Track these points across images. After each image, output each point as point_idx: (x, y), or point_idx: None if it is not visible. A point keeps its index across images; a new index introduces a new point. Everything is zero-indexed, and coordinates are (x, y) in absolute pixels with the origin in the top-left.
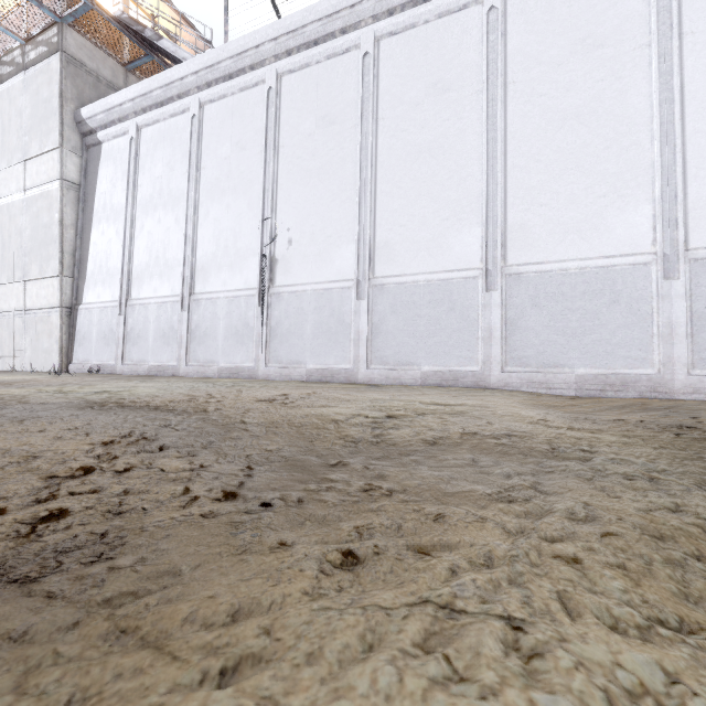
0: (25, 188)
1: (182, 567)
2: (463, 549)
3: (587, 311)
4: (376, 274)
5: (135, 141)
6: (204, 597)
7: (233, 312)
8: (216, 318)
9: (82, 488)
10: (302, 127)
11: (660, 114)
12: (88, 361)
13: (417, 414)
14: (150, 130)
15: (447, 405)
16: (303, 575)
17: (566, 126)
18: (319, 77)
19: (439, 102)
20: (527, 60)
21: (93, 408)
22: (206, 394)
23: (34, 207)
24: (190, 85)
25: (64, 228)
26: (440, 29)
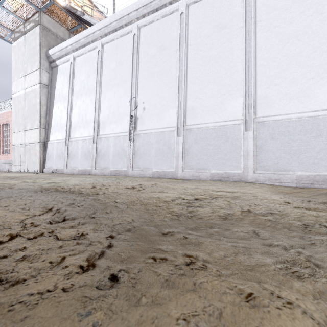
0: (25, 88)
1: None
2: None
3: (302, 141)
4: (187, 123)
5: (72, 64)
6: None
7: (117, 144)
8: (109, 146)
9: None
10: (150, 52)
11: None
12: (52, 167)
13: (212, 197)
14: (79, 58)
15: (227, 192)
16: None
17: (290, 42)
18: (158, 27)
19: (220, 34)
20: (268, 8)
21: (42, 192)
22: (101, 184)
23: (29, 97)
24: (97, 35)
25: (41, 106)
26: None
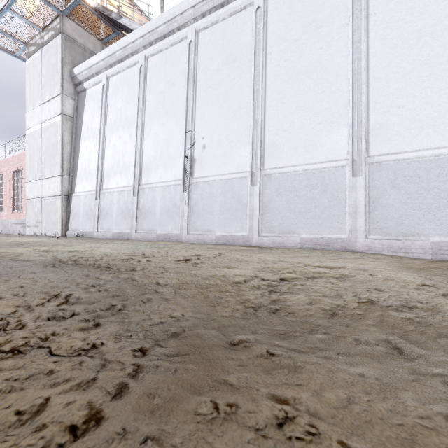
0: (42, 121)
1: None
2: None
3: (441, 190)
4: (265, 166)
5: (105, 86)
6: None
7: (166, 196)
8: (155, 200)
9: None
10: (212, 66)
11: None
12: (78, 229)
13: (306, 277)
14: (115, 78)
15: (329, 268)
16: None
17: (420, 42)
18: (224, 30)
19: (313, 36)
20: None
21: (53, 266)
22: (142, 254)
23: (47, 133)
24: (139, 45)
25: (64, 145)
26: None
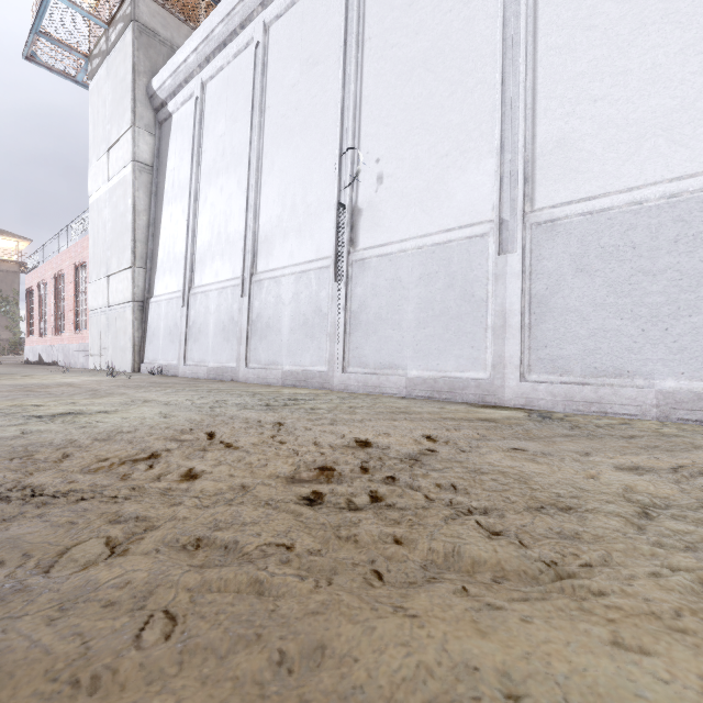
0: (108, 179)
1: None
2: None
3: None
4: (538, 202)
5: (199, 100)
6: None
7: (300, 294)
8: (280, 303)
9: None
10: None
11: None
12: (156, 360)
13: None
14: (214, 82)
15: None
16: None
17: None
18: None
19: None
20: None
21: None
22: (207, 435)
23: (114, 197)
24: (252, 4)
25: (136, 215)
26: None
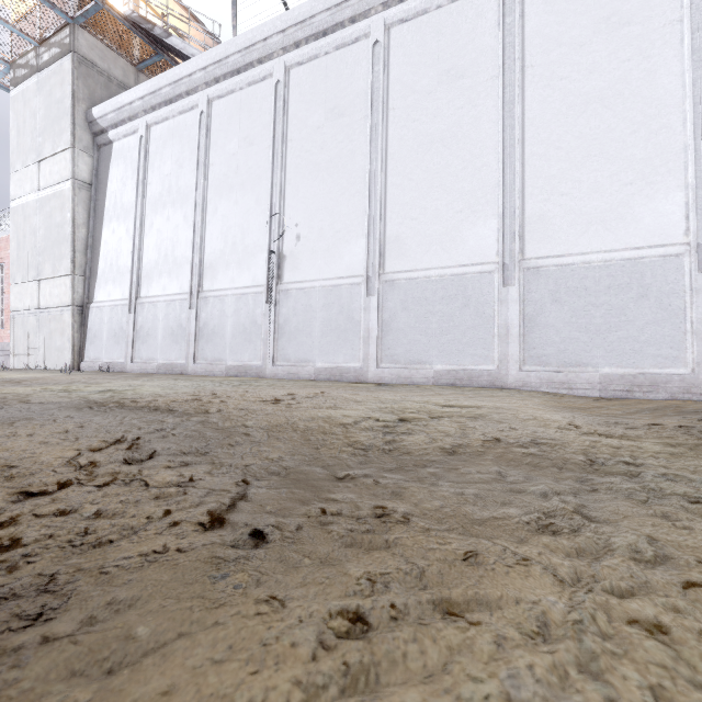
0: (39, 188)
1: (138, 633)
2: (508, 609)
3: (612, 307)
4: (387, 269)
5: (144, 139)
6: (156, 691)
7: (241, 310)
8: (224, 315)
9: (49, 507)
10: (311, 120)
11: (693, 94)
12: (99, 359)
13: (432, 417)
14: (159, 128)
15: (463, 407)
16: (296, 653)
17: (589, 110)
18: (328, 69)
19: (452, 89)
20: (547, 42)
21: (91, 409)
22: (211, 393)
23: (48, 207)
24: (198, 81)
25: (76, 228)
26: (453, 13)
